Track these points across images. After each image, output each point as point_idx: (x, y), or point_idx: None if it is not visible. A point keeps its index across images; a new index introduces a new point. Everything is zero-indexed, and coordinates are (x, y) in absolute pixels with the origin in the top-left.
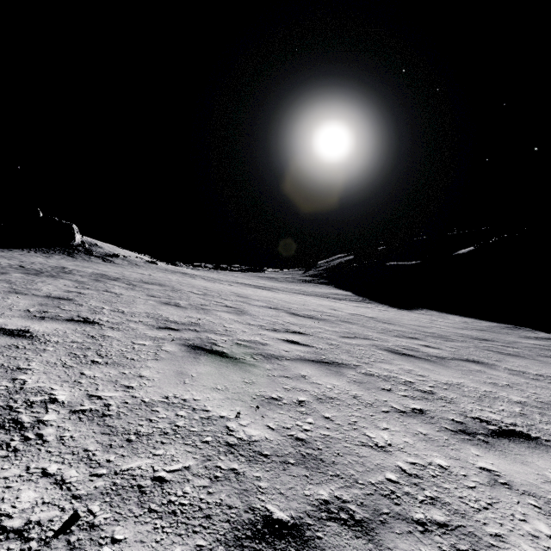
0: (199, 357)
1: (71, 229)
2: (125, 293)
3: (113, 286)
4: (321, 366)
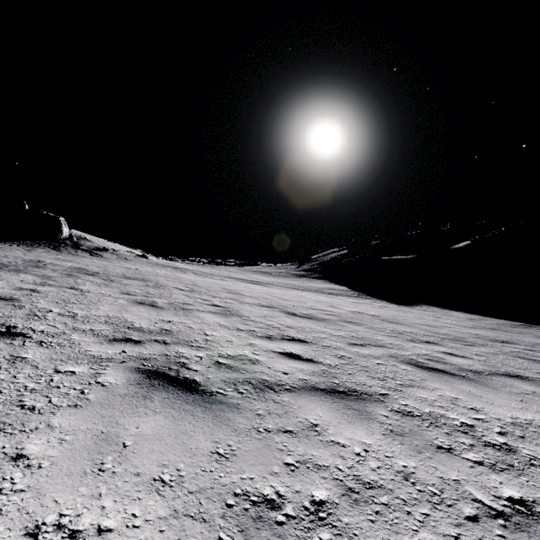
0: (152, 395)
1: (59, 222)
2: (94, 290)
3: (84, 281)
4: (336, 400)
